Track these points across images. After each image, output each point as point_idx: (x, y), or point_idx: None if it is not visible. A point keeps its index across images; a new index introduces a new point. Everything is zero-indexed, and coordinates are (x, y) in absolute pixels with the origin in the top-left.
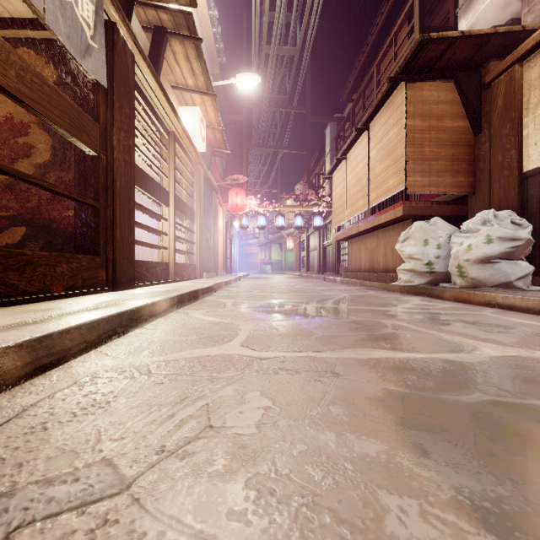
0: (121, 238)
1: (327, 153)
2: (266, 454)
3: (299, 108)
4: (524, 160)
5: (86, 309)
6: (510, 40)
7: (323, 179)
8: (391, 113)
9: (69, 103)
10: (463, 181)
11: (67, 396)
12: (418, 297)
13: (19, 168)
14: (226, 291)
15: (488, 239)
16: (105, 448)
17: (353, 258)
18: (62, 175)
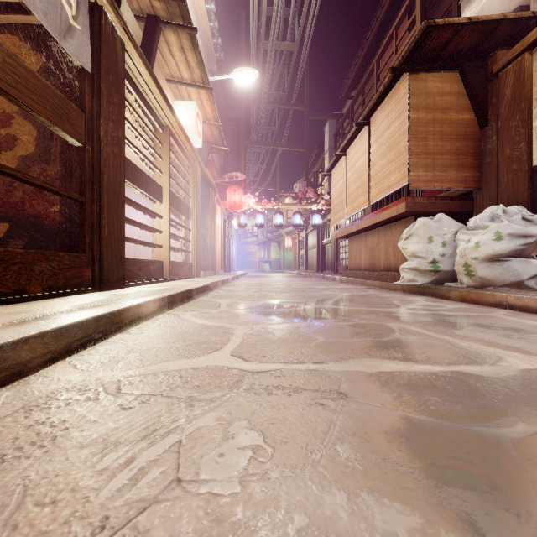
0: (109, 235)
1: (326, 150)
2: (249, 534)
3: (297, 105)
4: (534, 153)
5: (59, 312)
6: (519, 28)
7: (322, 177)
8: (393, 106)
9: (49, 88)
10: (469, 176)
11: (4, 427)
12: (421, 297)
13: (2, 161)
14: (222, 290)
15: (497, 236)
16: (23, 522)
17: (352, 256)
18: (47, 169)
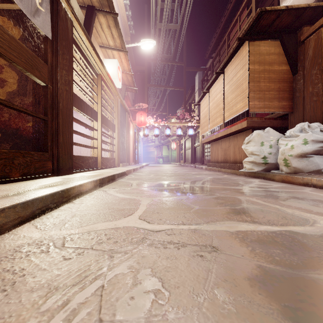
0: (63, 141)
1: (196, 90)
2: None
3: (179, 62)
4: None
5: (28, 190)
6: (317, 12)
7: (194, 106)
8: (239, 61)
9: (24, 48)
10: (285, 105)
11: None
12: (256, 179)
13: None
14: (134, 175)
15: (305, 141)
16: None
17: (213, 154)
18: (25, 99)
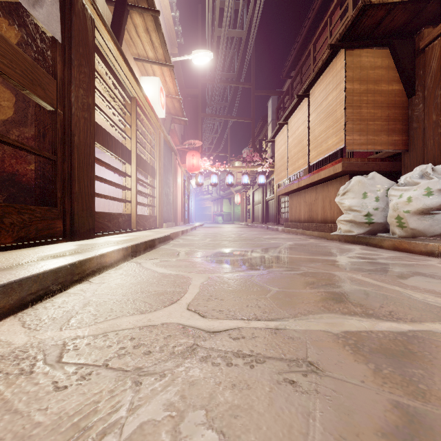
0: (79, 190)
1: (269, 122)
2: None
3: (245, 83)
4: None
5: (17, 264)
6: None
7: (266, 144)
8: (331, 79)
9: (20, 54)
10: (397, 140)
11: None
12: (356, 245)
13: None
14: (182, 239)
15: (428, 191)
16: None
17: (293, 210)
18: (24, 131)
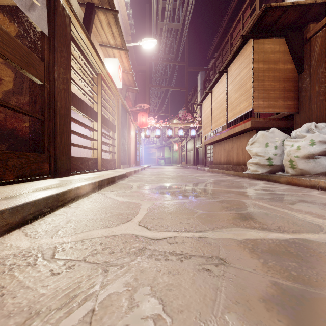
0: (60, 141)
1: (199, 90)
2: None
3: (181, 62)
4: None
5: (19, 194)
6: (324, 9)
7: (196, 107)
8: (243, 60)
9: (19, 44)
10: (291, 104)
11: None
12: (261, 181)
13: None
14: (134, 177)
15: (312, 142)
16: None
17: (215, 155)
18: (21, 99)
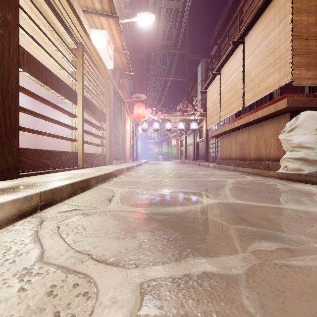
0: None
1: (199, 82)
2: None
3: (181, 50)
4: None
5: None
6: None
7: (196, 100)
8: (272, 17)
9: None
10: None
11: None
12: (306, 184)
13: None
14: (125, 176)
15: None
16: None
17: (223, 149)
18: None
